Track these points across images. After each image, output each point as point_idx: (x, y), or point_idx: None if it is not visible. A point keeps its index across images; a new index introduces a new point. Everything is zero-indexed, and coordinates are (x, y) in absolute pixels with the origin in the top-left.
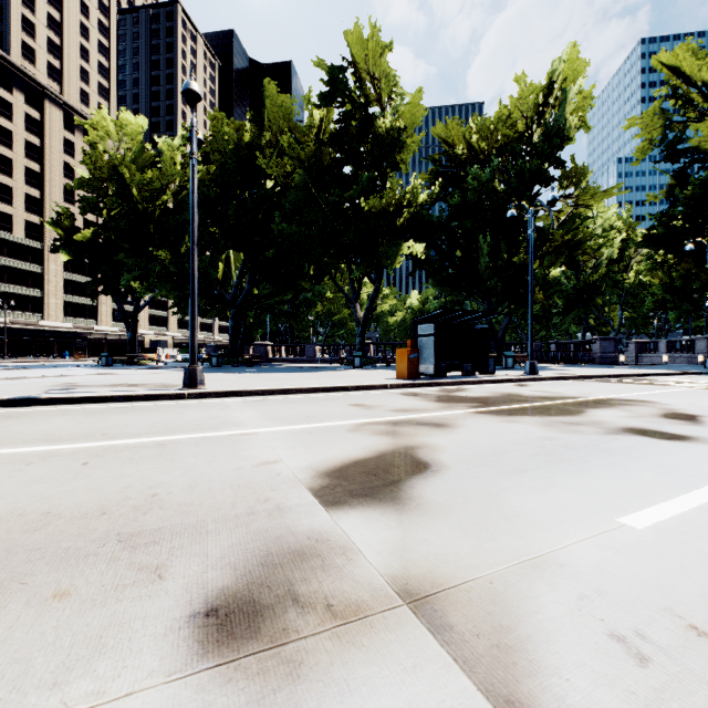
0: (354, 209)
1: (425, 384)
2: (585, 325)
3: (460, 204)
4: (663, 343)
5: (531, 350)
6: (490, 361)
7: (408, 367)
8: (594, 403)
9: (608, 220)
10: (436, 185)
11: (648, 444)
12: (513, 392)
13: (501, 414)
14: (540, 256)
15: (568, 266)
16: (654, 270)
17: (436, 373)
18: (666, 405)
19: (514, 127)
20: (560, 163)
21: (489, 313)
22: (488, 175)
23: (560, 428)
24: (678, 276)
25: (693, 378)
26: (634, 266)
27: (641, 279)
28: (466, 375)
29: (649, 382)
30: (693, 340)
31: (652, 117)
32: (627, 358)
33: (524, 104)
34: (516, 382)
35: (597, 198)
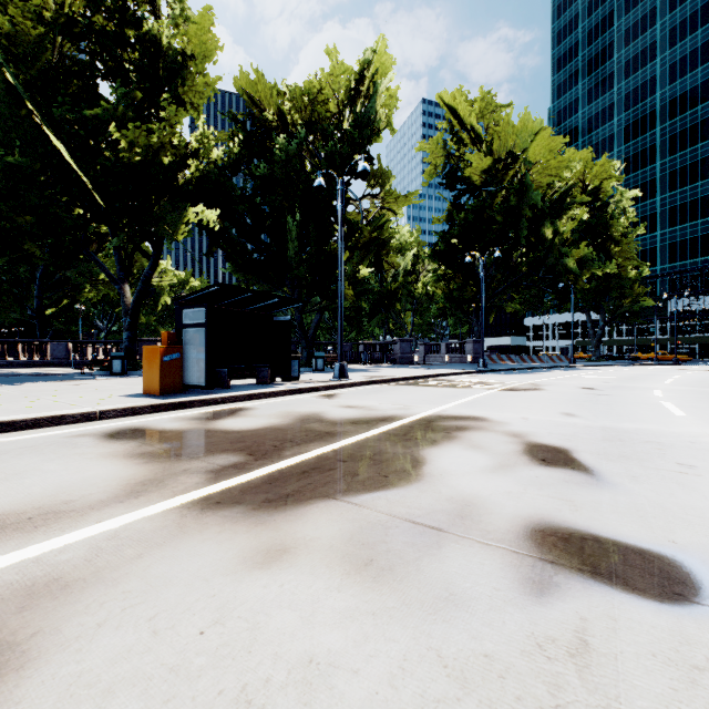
0: (108, 141)
1: (181, 404)
2: (387, 328)
3: (267, 176)
4: (443, 345)
5: (341, 349)
6: (294, 363)
7: (161, 376)
8: (424, 429)
9: (404, 236)
10: (235, 142)
11: (708, 688)
12: (315, 411)
13: (265, 502)
14: (350, 248)
15: (376, 264)
16: (438, 281)
17: (209, 383)
18: (505, 425)
19: (326, 106)
20: (369, 158)
21: (290, 300)
22: (297, 148)
23: (405, 584)
24: (455, 287)
25: (479, 378)
26: (422, 278)
27: (427, 290)
28: (262, 383)
29: (451, 383)
30: (464, 342)
31: (437, 147)
32: (419, 358)
33: (336, 82)
34: (323, 390)
35: (400, 204)
